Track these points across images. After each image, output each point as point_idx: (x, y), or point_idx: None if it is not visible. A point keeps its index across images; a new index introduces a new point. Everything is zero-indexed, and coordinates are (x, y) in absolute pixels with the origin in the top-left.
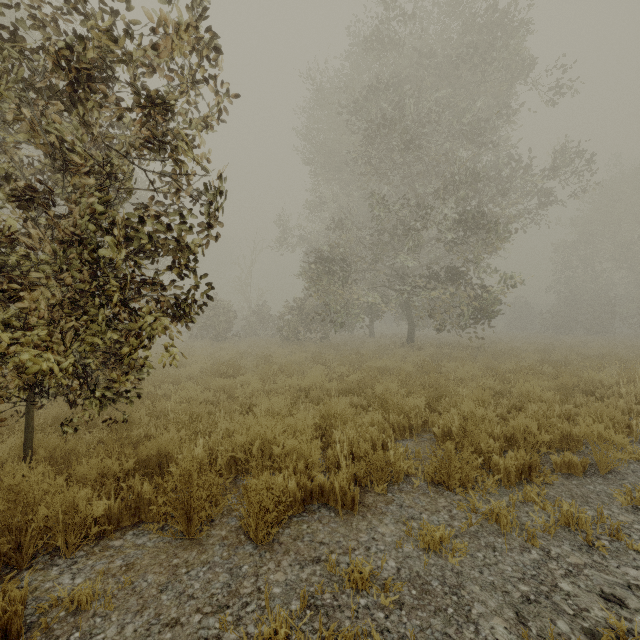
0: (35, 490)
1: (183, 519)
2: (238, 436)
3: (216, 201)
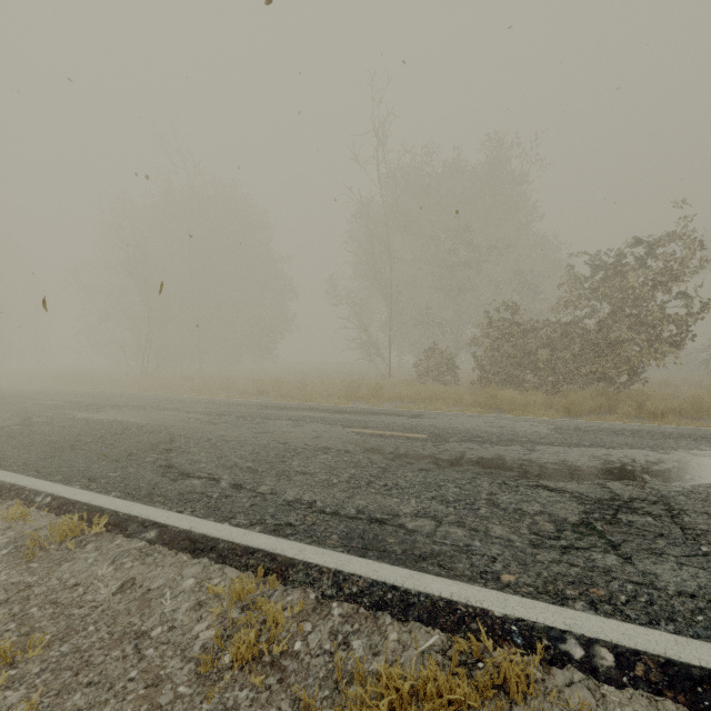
0: (644, 395)
1: (693, 412)
2: (708, 398)
3: (705, 308)
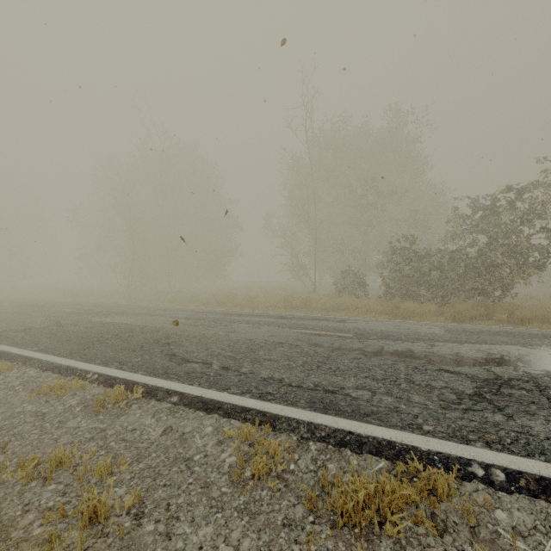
0: (514, 306)
1: None
2: None
3: None
